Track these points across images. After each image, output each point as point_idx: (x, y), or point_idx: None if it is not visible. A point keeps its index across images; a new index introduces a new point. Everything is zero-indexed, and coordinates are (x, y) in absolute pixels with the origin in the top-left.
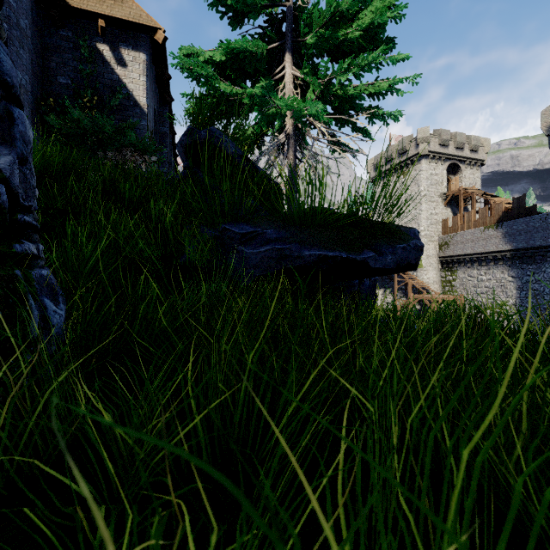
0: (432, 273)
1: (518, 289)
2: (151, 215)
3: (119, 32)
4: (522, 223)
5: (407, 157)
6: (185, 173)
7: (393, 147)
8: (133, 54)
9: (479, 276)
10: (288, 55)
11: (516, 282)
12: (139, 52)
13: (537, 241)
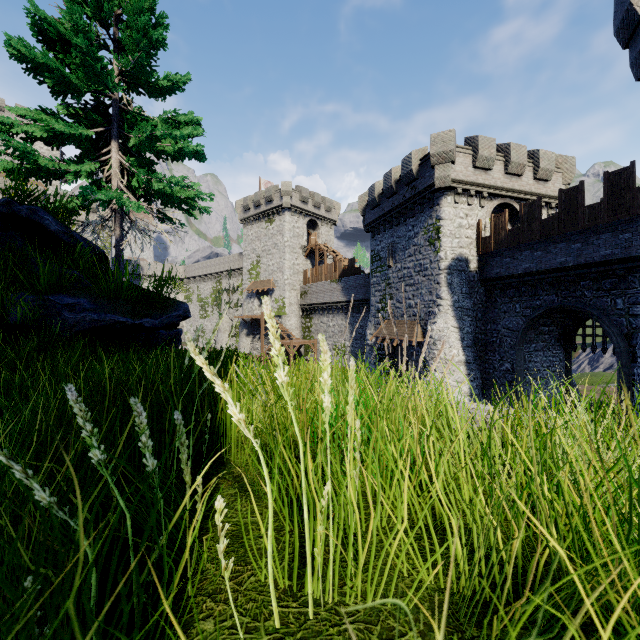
0: (294, 320)
1: (351, 333)
2: None
3: None
4: (353, 280)
5: (274, 206)
6: None
7: (261, 193)
8: None
9: (328, 322)
10: (115, 142)
11: (350, 327)
12: None
13: (361, 296)
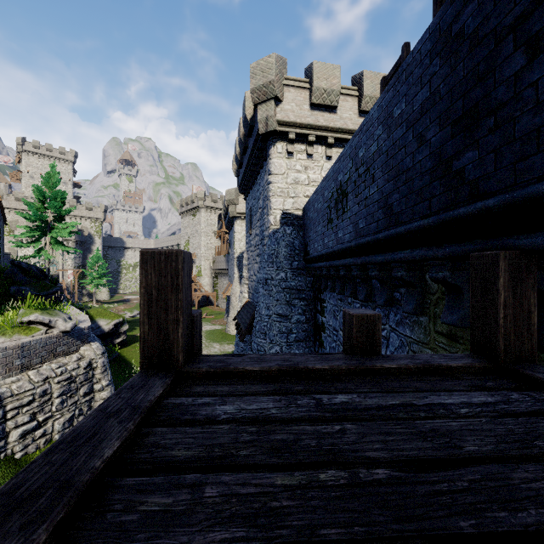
0: (207, 279)
1: None
2: (2, 283)
3: None
4: None
5: (195, 206)
6: (11, 268)
7: (188, 197)
8: None
9: (223, 281)
10: (48, 233)
11: None
12: None
13: None
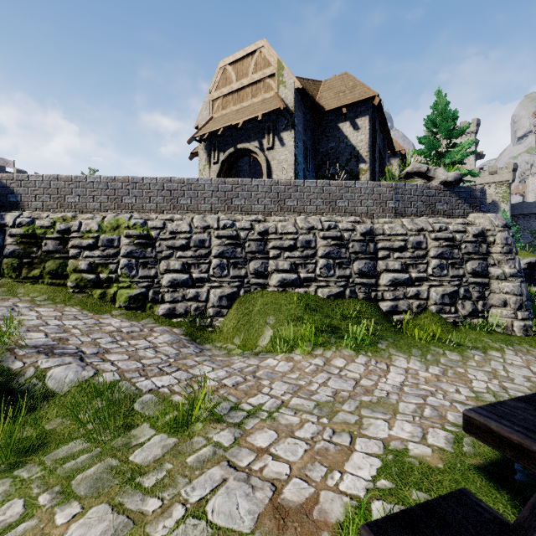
0: None
1: None
2: None
3: (389, 154)
4: None
5: None
6: None
7: None
8: (394, 160)
9: None
10: (442, 163)
11: None
12: (396, 159)
13: None
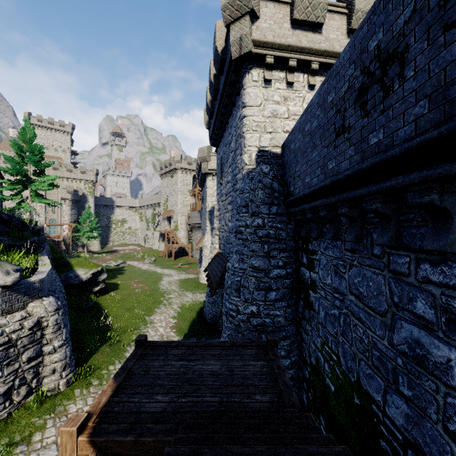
0: (183, 233)
1: None
2: None
3: None
4: None
5: (172, 168)
6: None
7: (167, 160)
8: None
9: (197, 234)
10: (29, 187)
11: None
12: None
13: None
